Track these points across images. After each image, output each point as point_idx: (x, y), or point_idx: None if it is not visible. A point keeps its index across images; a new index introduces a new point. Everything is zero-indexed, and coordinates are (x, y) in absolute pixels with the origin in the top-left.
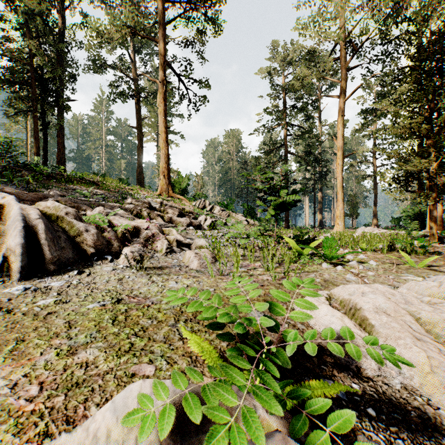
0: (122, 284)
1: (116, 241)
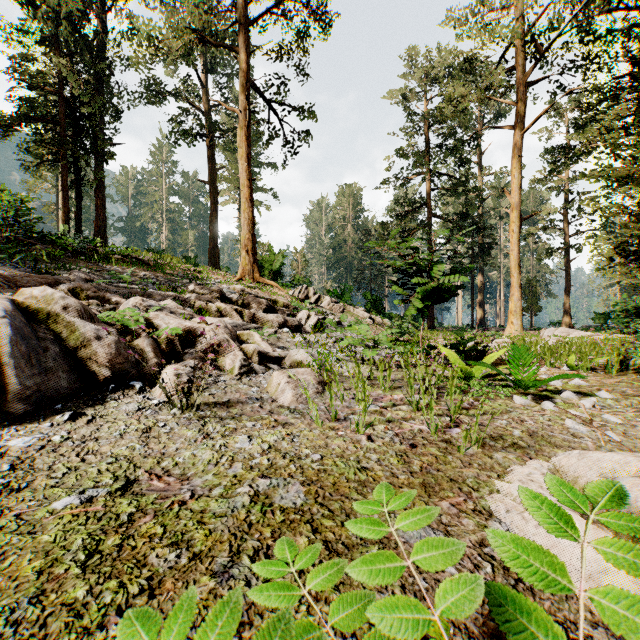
0: (148, 440)
1: (153, 355)
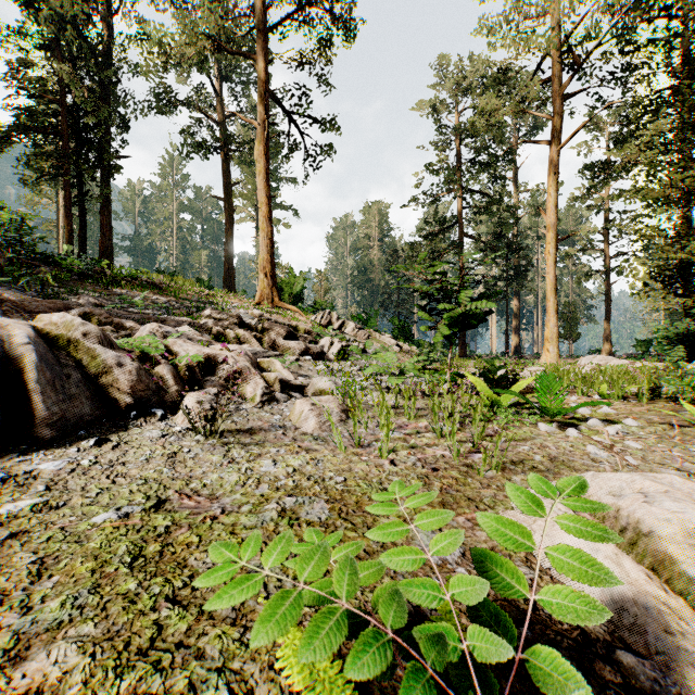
0: (175, 464)
1: (174, 383)
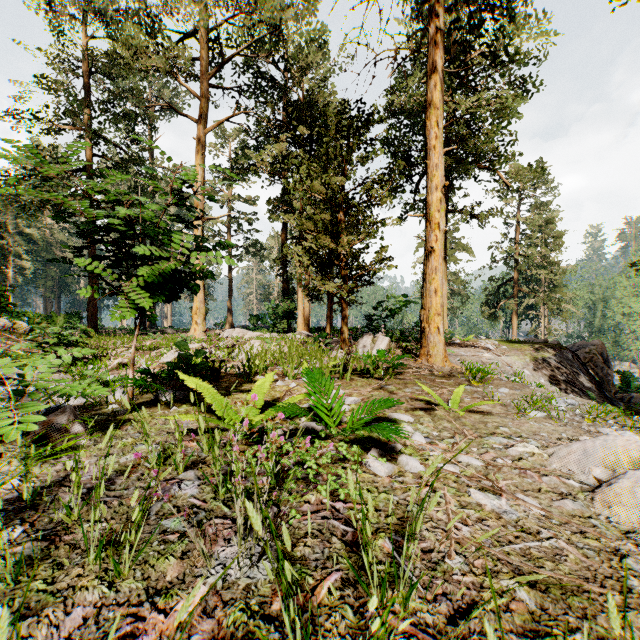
0: None
1: None
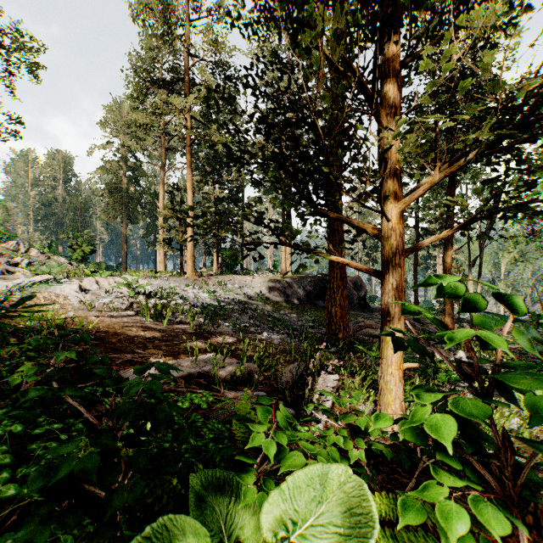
0: None
1: None
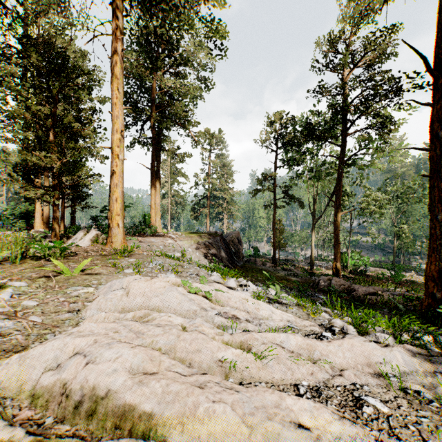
0: None
1: None
